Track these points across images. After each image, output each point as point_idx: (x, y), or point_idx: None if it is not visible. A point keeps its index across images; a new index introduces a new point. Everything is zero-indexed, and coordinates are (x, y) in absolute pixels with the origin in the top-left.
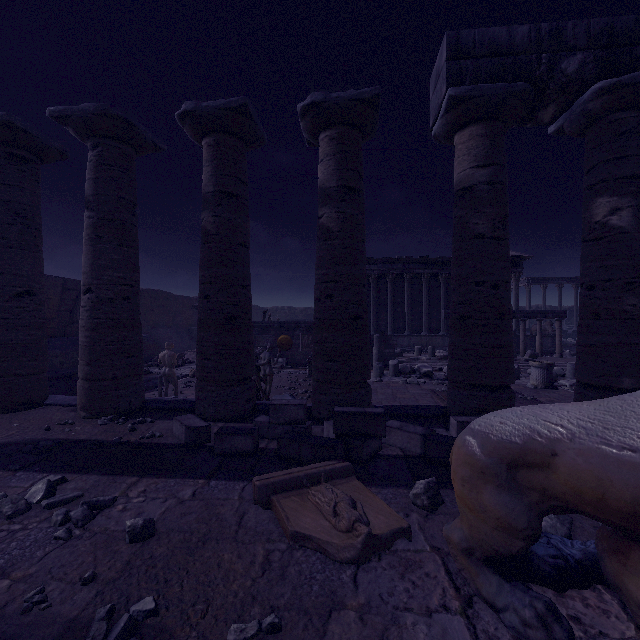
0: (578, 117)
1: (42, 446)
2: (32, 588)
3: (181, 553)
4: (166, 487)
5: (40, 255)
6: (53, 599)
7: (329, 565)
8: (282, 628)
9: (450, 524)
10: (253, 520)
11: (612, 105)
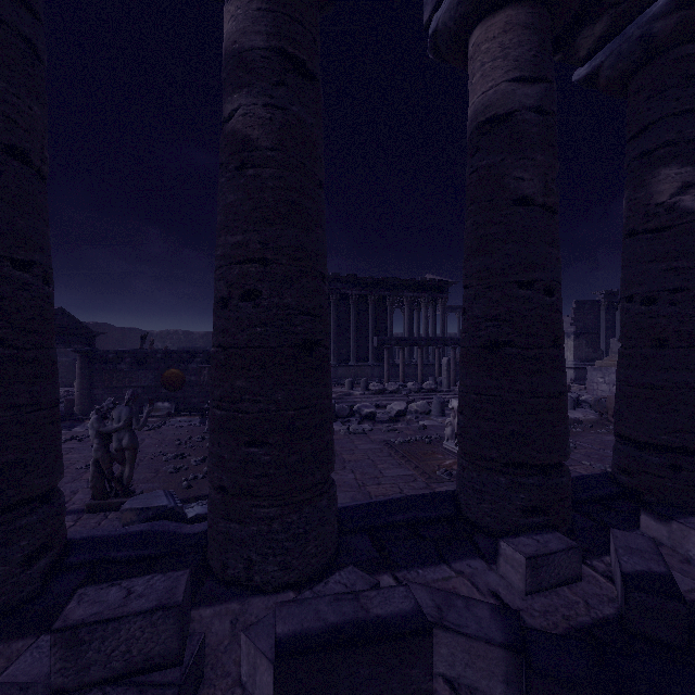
0: (633, 47)
1: None
2: None
3: None
4: None
5: None
6: None
7: None
8: None
9: None
10: None
11: (687, 29)
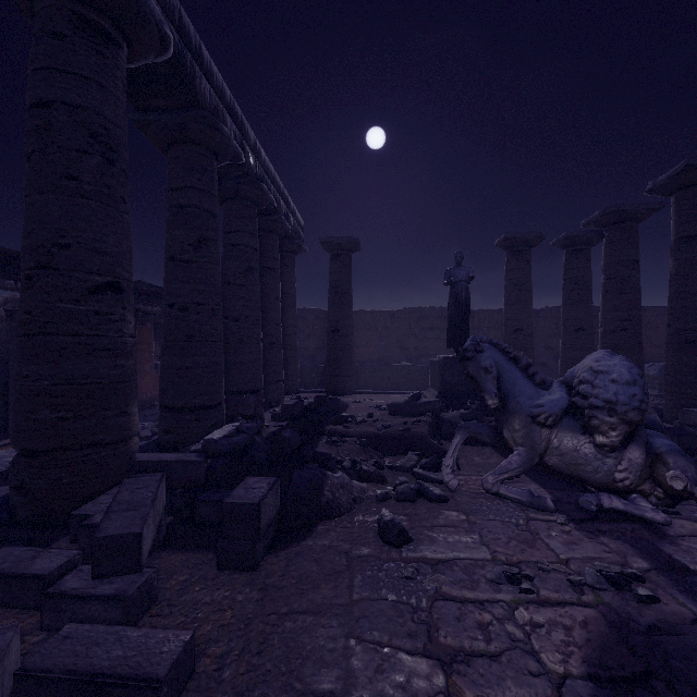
0: None
1: None
2: None
3: None
4: None
5: (589, 305)
6: None
7: None
8: None
9: None
10: None
11: None
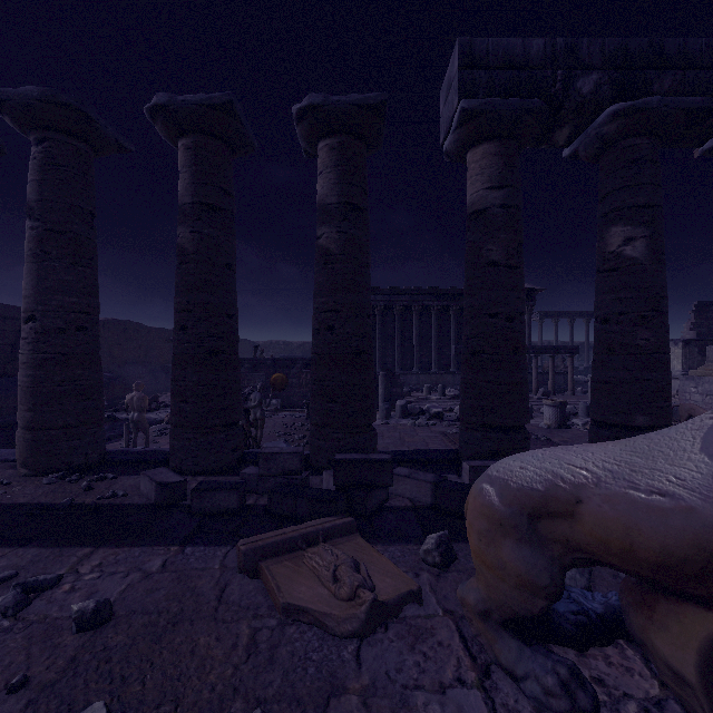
0: (593, 141)
1: None
2: None
3: (144, 641)
4: (129, 558)
5: None
6: None
7: (328, 641)
8: None
9: (465, 584)
10: (237, 593)
11: (626, 130)
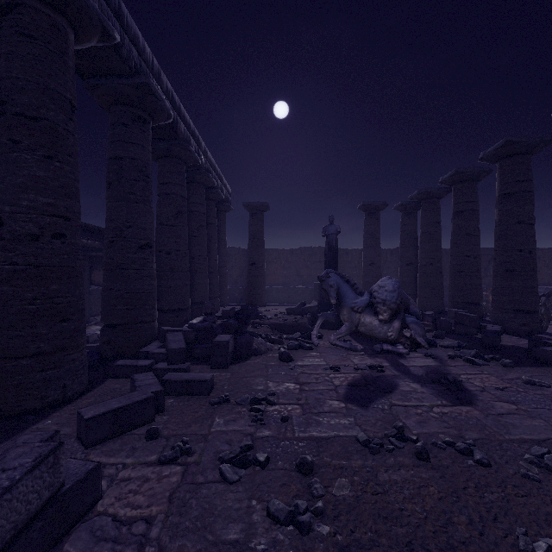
0: None
1: None
2: None
3: None
4: None
5: (415, 248)
6: None
7: None
8: None
9: None
10: None
11: None
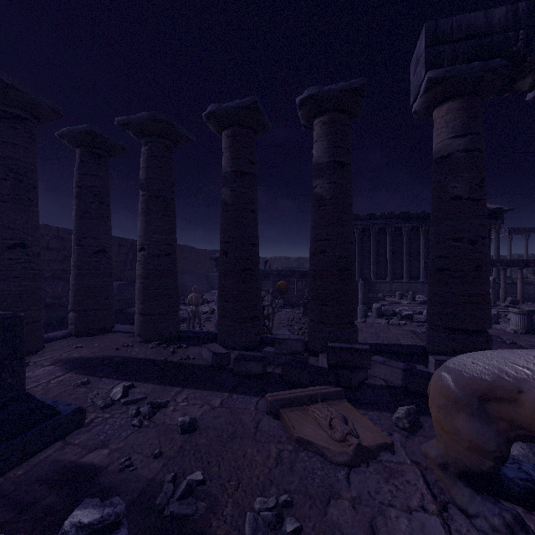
0: None
1: (115, 361)
2: (123, 456)
3: (217, 444)
4: (201, 396)
5: (109, 223)
6: (137, 465)
7: (327, 465)
8: (293, 505)
9: (428, 443)
10: (266, 426)
11: None
